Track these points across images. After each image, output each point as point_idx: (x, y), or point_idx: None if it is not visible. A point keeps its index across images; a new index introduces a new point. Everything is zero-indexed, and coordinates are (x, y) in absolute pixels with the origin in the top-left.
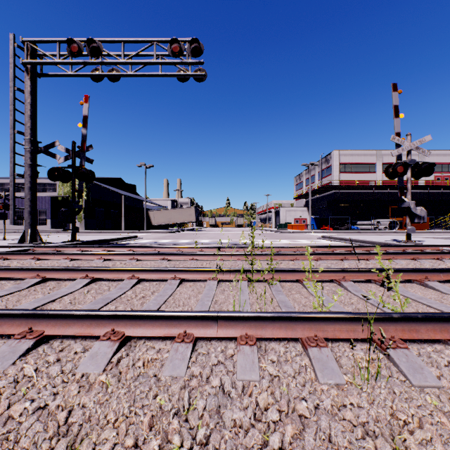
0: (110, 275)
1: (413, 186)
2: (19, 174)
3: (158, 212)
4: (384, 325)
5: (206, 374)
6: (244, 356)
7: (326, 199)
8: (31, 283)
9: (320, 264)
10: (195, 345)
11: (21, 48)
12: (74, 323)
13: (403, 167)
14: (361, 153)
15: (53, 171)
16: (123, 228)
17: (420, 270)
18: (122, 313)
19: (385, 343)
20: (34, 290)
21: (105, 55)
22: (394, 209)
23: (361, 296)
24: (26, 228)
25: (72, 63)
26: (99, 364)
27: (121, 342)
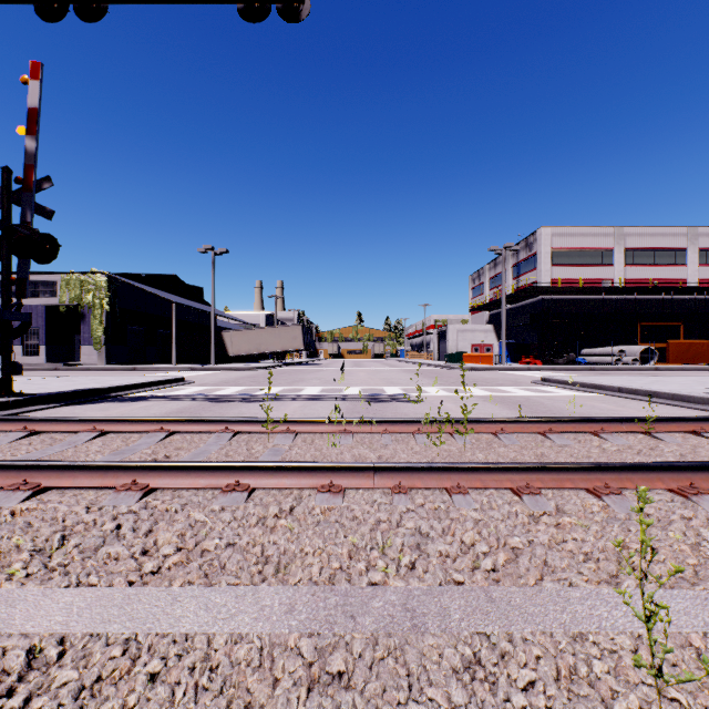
0: None
1: (681, 288)
2: None
3: (239, 334)
4: None
5: None
6: None
7: (527, 311)
8: None
9: None
10: None
11: None
12: None
13: None
14: (589, 232)
15: None
16: (174, 362)
17: None
18: None
19: None
20: None
21: None
22: (645, 328)
23: None
24: None
25: None
26: None
27: None
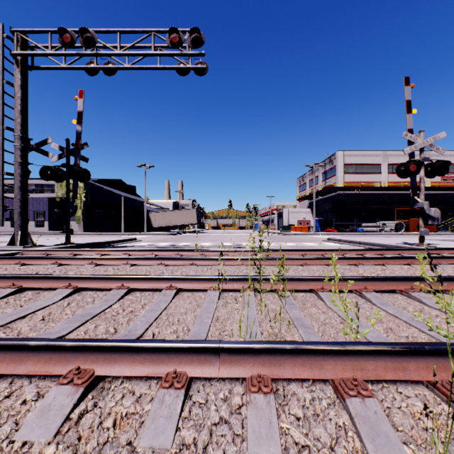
0: (96, 285)
1: None
2: (8, 173)
3: (159, 214)
4: (444, 361)
5: (202, 444)
6: (257, 411)
7: (330, 200)
8: (3, 293)
9: (332, 269)
10: (188, 389)
11: (11, 39)
12: (29, 357)
13: (416, 166)
14: (366, 154)
15: (45, 170)
16: (123, 230)
17: (453, 278)
18: (92, 344)
19: (453, 391)
20: (4, 303)
21: (100, 46)
22: (400, 210)
23: (390, 311)
24: (16, 230)
25: (64, 55)
26: (49, 426)
27: (87, 386)
